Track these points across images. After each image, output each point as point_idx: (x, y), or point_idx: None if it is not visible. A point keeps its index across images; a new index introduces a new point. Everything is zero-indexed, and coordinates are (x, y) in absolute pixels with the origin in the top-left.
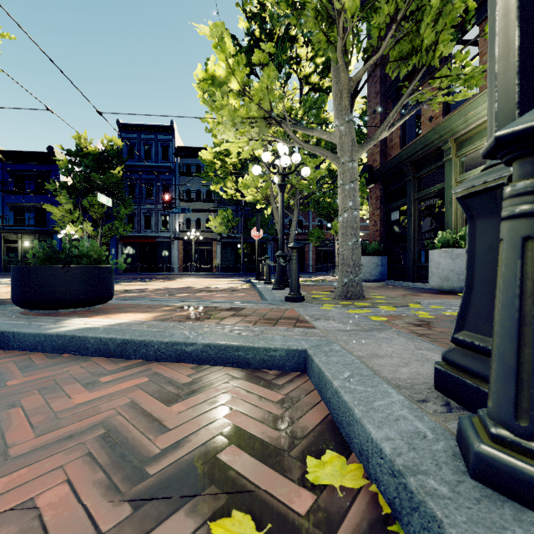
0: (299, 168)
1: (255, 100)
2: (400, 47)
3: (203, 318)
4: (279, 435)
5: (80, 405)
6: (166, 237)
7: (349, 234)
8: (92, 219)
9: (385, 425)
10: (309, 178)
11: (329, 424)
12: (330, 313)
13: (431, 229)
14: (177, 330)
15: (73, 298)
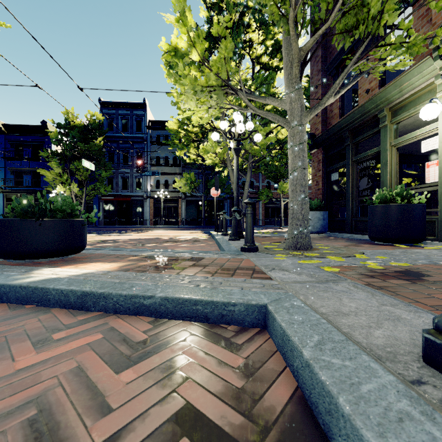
0: (252, 136)
1: (214, 70)
2: (346, 21)
3: (165, 268)
4: (241, 421)
5: (21, 371)
6: (139, 196)
7: (298, 191)
8: (78, 181)
9: (388, 430)
10: (261, 144)
11: (300, 402)
12: (284, 263)
13: (366, 188)
14: (138, 281)
15: (47, 249)
